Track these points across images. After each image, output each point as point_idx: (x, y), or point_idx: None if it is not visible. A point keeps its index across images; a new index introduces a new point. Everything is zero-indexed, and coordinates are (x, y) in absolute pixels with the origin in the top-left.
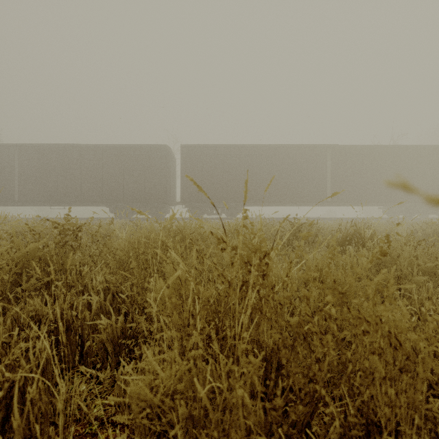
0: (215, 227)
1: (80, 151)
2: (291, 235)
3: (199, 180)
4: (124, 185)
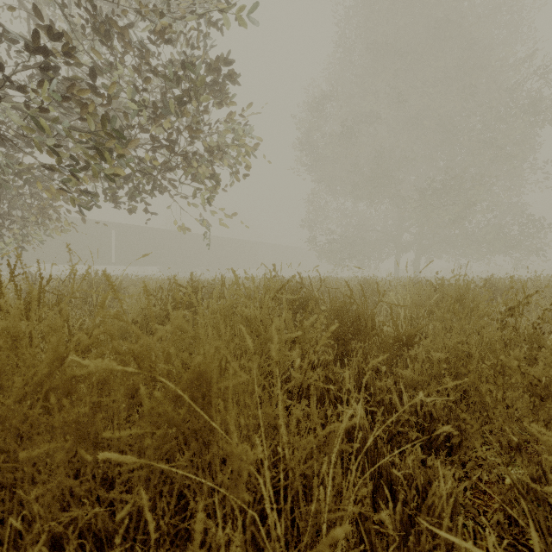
0: None
1: None
2: None
3: None
4: None
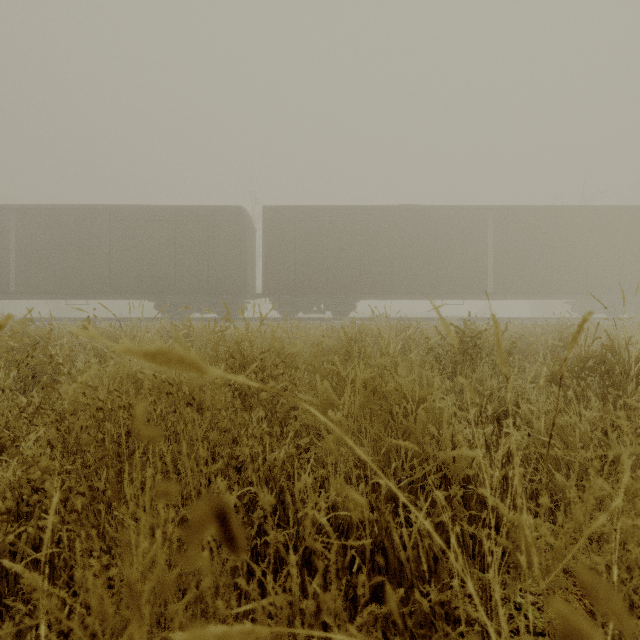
0: (314, 335)
1: (109, 215)
2: (460, 352)
3: (291, 259)
4: (176, 268)
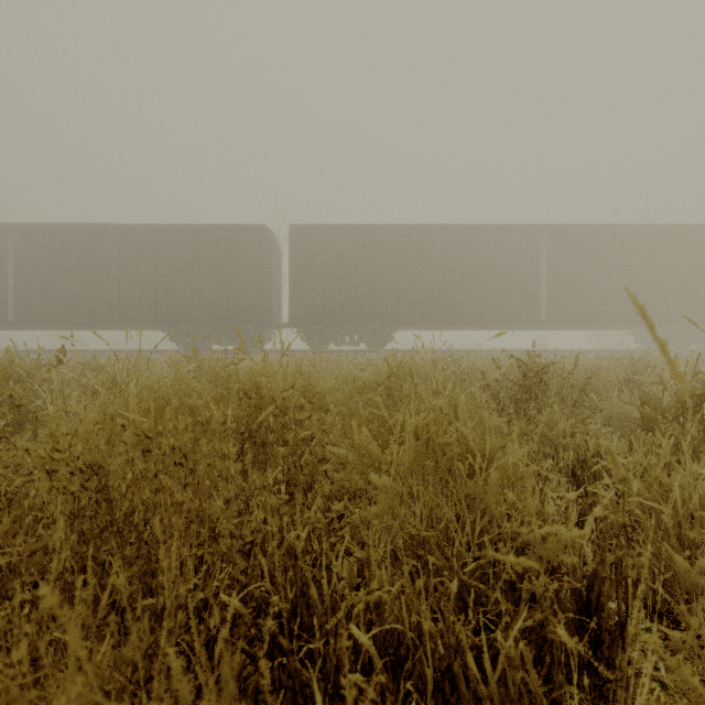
0: (348, 369)
1: (118, 236)
2: (522, 389)
3: (321, 285)
4: (193, 294)
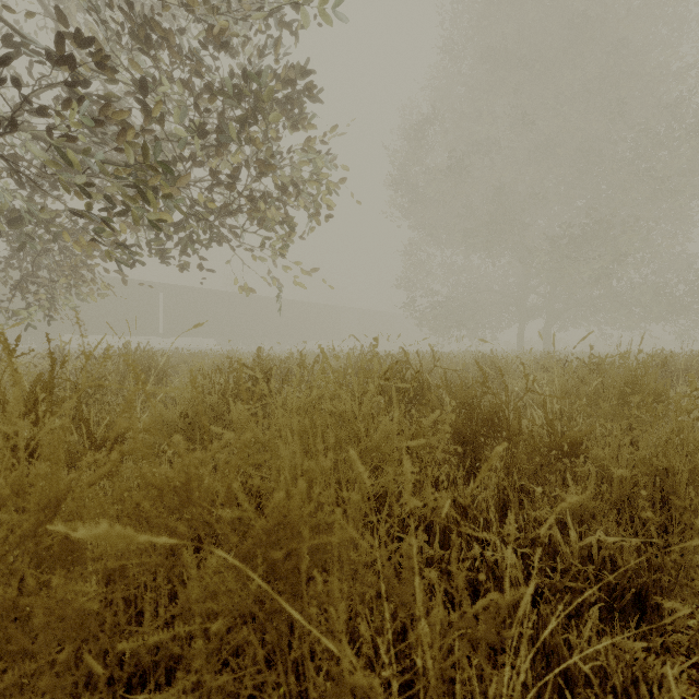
0: None
1: None
2: None
3: None
4: None
